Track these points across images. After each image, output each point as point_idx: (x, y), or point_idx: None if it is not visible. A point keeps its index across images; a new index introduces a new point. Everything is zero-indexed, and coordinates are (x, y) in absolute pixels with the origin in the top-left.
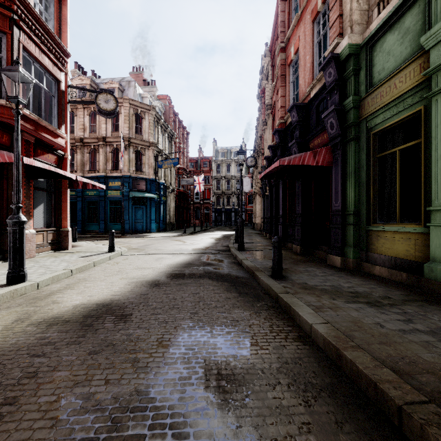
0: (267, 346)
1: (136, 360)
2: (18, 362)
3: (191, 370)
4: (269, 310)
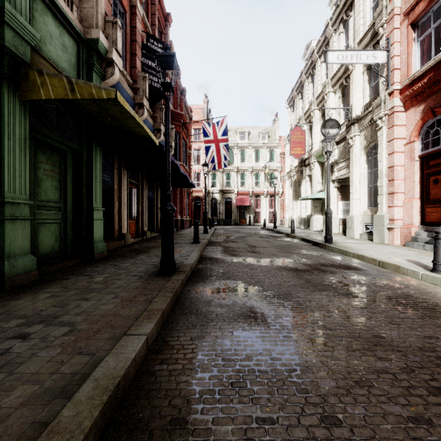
0: (209, 338)
1: (327, 328)
2: (432, 332)
3: (276, 321)
4: (140, 437)
